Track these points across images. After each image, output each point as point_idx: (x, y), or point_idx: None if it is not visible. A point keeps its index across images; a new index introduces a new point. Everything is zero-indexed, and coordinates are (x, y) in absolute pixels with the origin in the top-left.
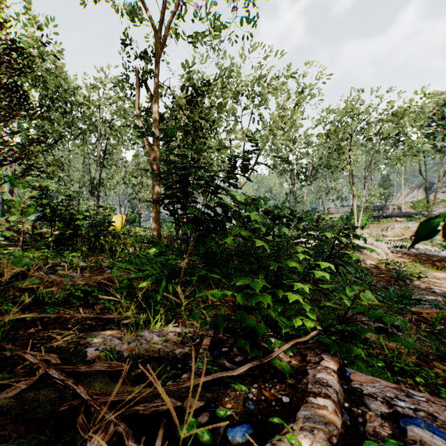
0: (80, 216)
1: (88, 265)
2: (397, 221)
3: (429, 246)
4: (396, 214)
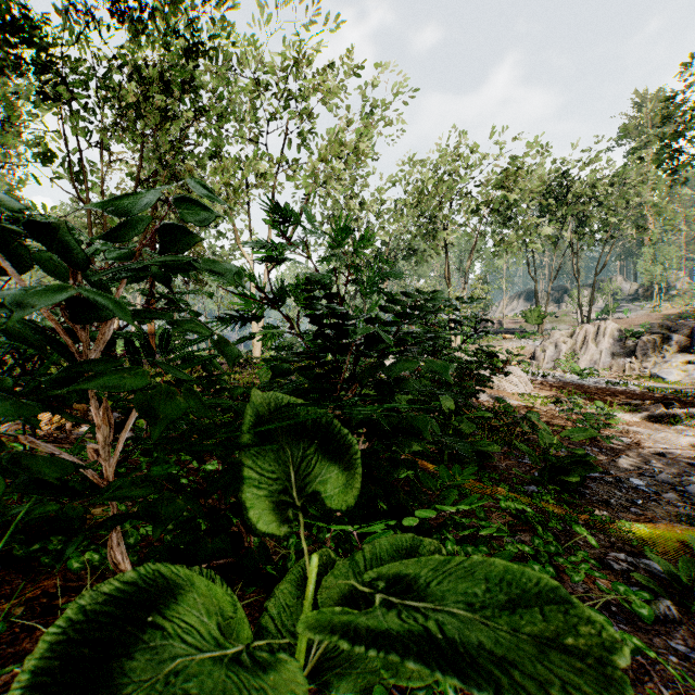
0: None
1: None
2: (506, 338)
3: None
4: (499, 331)
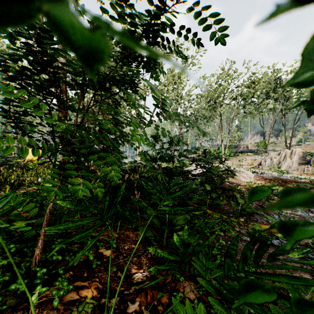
0: None
1: None
2: (248, 155)
3: (270, 171)
4: (246, 151)
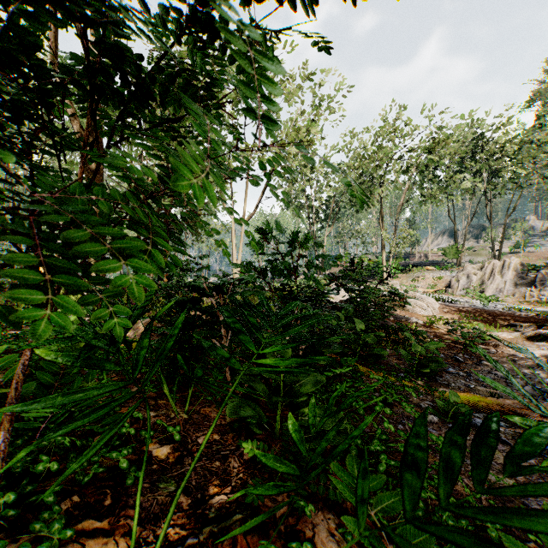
0: None
1: None
2: (428, 270)
3: (467, 298)
4: (424, 263)
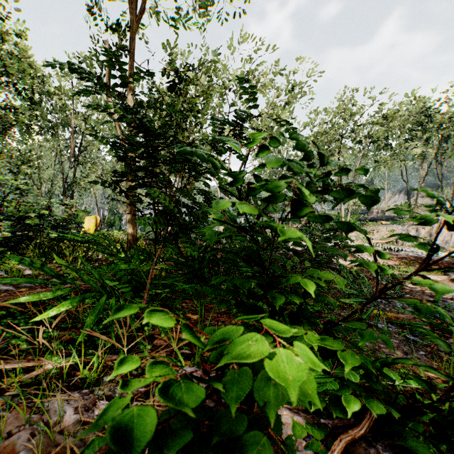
0: (32, 214)
1: (31, 275)
2: (382, 224)
3: (415, 248)
4: (381, 218)
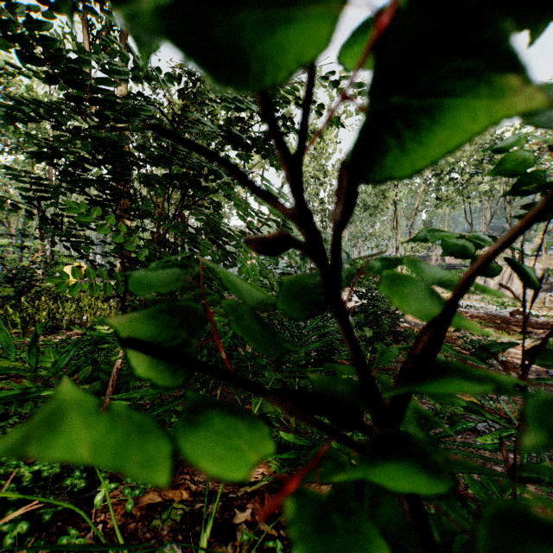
0: None
1: None
2: None
3: (484, 303)
4: (441, 266)
